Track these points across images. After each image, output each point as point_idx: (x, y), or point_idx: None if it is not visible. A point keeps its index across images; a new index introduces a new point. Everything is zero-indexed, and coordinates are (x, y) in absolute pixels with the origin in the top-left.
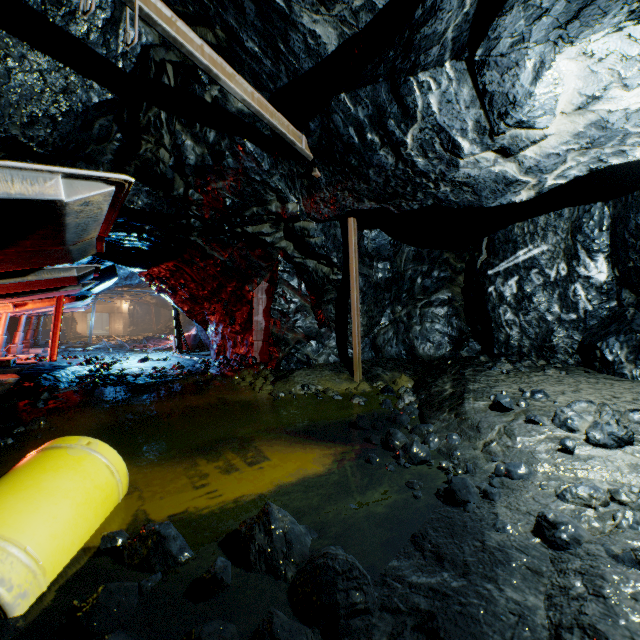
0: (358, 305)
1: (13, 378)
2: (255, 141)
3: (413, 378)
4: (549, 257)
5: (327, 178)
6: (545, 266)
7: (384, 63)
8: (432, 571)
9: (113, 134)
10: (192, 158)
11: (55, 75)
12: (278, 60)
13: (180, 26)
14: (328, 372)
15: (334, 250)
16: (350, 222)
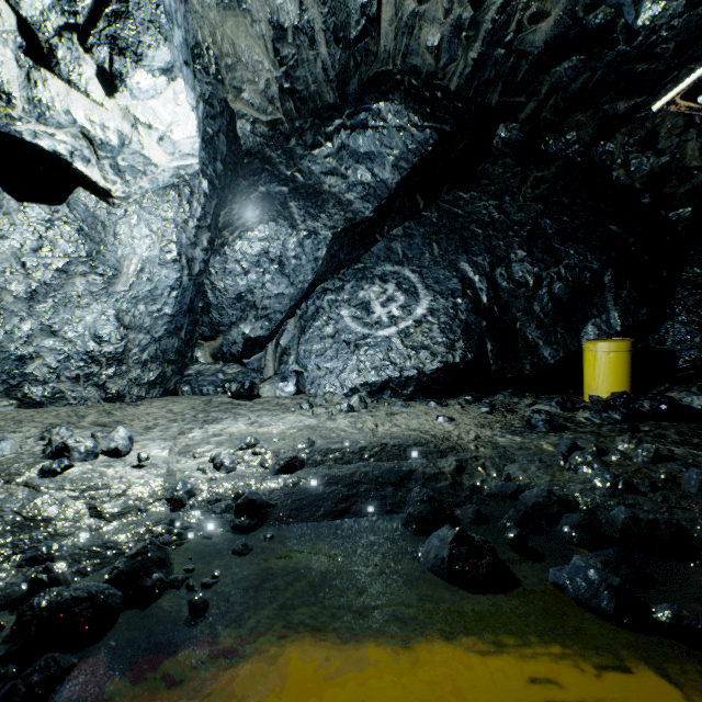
0: None
1: None
2: None
3: None
4: None
5: None
6: None
7: None
8: (364, 495)
9: None
10: None
11: None
12: None
13: None
14: None
15: None
16: None
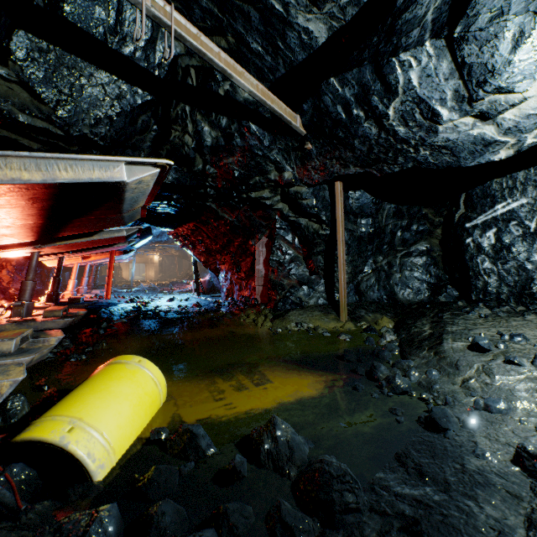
0: (344, 256)
1: (83, 311)
2: (258, 123)
3: (393, 320)
4: (529, 210)
5: (317, 149)
6: (524, 218)
7: (368, 48)
8: (415, 485)
9: (151, 126)
10: (209, 140)
11: (112, 86)
12: (277, 55)
13: (203, 40)
14: (318, 312)
15: (323, 209)
16: (337, 185)
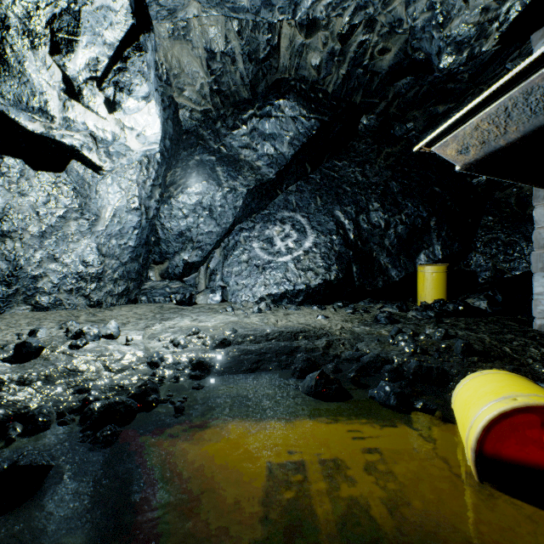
0: None
1: None
2: None
3: None
4: None
5: None
6: None
7: None
8: (269, 360)
9: None
10: None
11: None
12: None
13: None
14: None
15: None
16: None
